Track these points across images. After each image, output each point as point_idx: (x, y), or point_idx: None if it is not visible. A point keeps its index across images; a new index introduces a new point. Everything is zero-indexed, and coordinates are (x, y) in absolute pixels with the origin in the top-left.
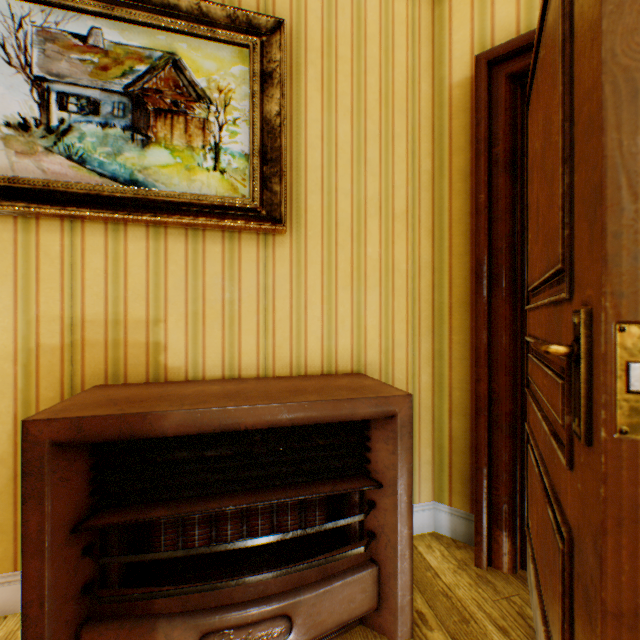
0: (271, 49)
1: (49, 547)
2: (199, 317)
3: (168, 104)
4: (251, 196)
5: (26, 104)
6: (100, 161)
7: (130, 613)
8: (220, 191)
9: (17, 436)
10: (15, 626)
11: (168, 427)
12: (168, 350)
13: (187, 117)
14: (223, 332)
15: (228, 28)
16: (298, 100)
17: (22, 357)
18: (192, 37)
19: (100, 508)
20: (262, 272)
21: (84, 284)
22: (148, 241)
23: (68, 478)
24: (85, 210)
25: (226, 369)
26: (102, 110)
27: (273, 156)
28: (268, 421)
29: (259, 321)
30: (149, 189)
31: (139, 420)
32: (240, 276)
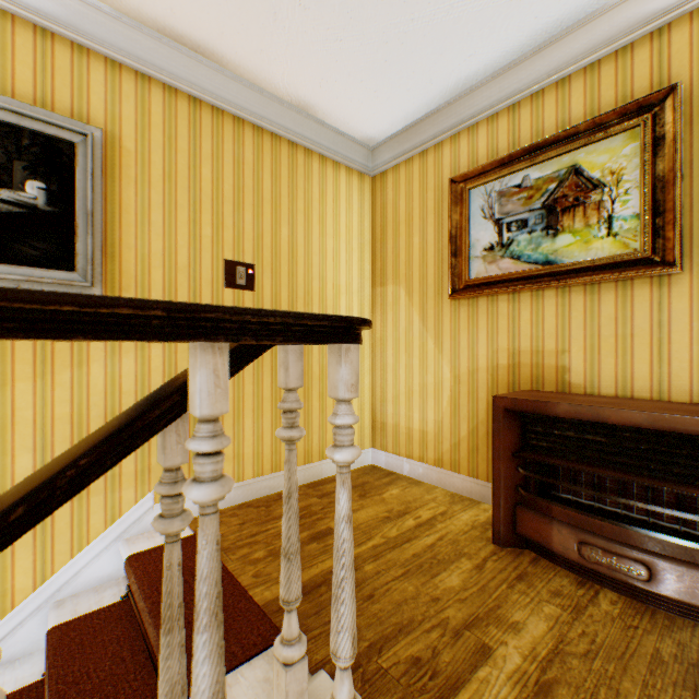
0: (663, 114)
1: (501, 457)
2: (594, 348)
3: (569, 202)
4: (640, 248)
5: (491, 236)
6: (527, 255)
7: (538, 510)
8: (611, 251)
9: (487, 411)
10: (487, 507)
11: (558, 412)
12: (570, 371)
13: (584, 205)
14: (615, 360)
15: (618, 122)
16: (698, 141)
17: (489, 370)
18: (587, 146)
19: (523, 449)
20: (654, 309)
21: (518, 329)
22: (556, 298)
23: (509, 428)
24: (519, 287)
25: (617, 389)
26: (528, 224)
27: (665, 207)
28: (629, 422)
29: (651, 352)
30: (556, 265)
31: (542, 405)
32: (631, 315)
